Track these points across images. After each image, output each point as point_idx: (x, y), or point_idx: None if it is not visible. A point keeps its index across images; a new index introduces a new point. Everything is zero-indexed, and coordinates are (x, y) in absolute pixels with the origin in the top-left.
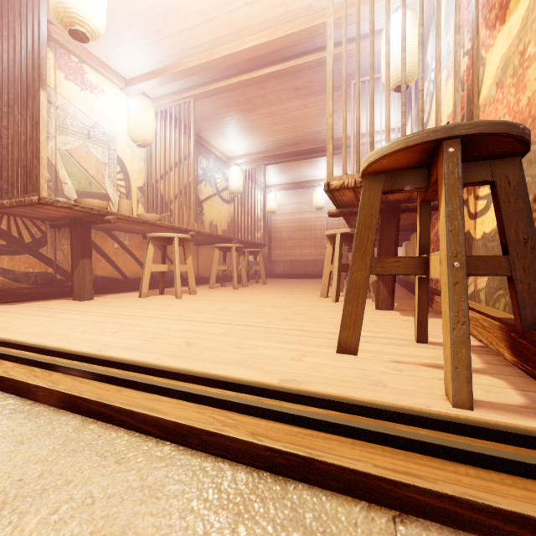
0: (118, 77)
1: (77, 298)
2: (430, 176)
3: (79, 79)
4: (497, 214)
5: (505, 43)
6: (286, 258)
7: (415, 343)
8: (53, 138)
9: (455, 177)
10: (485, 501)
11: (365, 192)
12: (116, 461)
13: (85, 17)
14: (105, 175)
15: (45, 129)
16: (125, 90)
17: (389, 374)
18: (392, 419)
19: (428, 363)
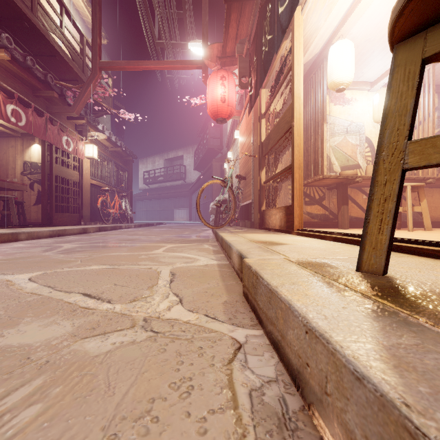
0: (365, 84)
1: (340, 227)
2: None
3: (341, 101)
4: None
5: None
6: None
7: None
8: (328, 141)
9: None
10: None
11: None
12: (346, 246)
13: (343, 80)
14: (357, 152)
15: (325, 142)
16: (370, 90)
17: None
18: None
19: None
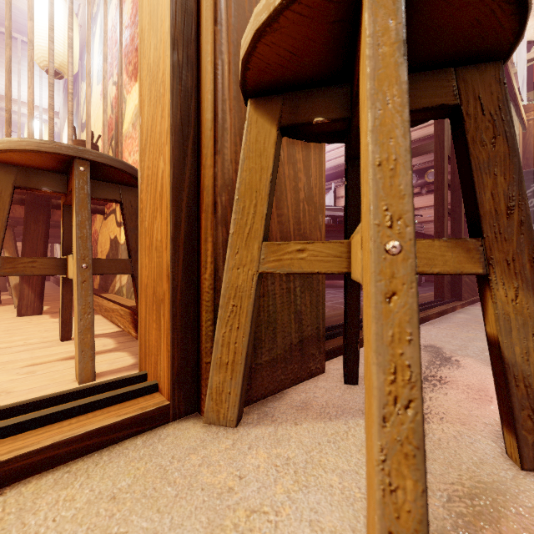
0: None
1: None
2: (69, 184)
3: None
4: (125, 227)
5: (137, 98)
6: None
7: (60, 342)
8: None
9: (85, 192)
10: (77, 433)
11: None
12: None
13: None
14: None
15: None
16: None
17: (18, 380)
18: (6, 416)
19: (67, 357)
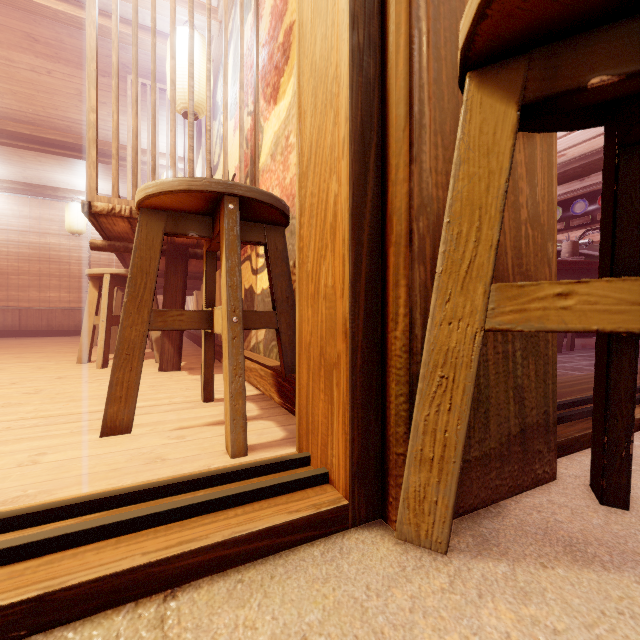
0: None
1: None
2: (215, 227)
3: None
4: (269, 274)
5: (277, 123)
6: (8, 304)
7: (202, 404)
8: None
9: (234, 234)
10: (247, 531)
11: (142, 228)
12: None
13: None
14: None
15: None
16: None
17: (170, 445)
18: (169, 493)
19: (213, 422)
